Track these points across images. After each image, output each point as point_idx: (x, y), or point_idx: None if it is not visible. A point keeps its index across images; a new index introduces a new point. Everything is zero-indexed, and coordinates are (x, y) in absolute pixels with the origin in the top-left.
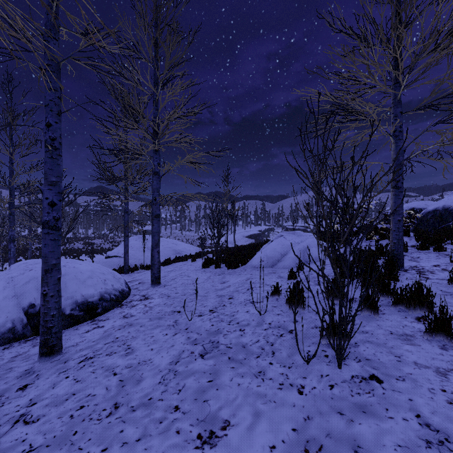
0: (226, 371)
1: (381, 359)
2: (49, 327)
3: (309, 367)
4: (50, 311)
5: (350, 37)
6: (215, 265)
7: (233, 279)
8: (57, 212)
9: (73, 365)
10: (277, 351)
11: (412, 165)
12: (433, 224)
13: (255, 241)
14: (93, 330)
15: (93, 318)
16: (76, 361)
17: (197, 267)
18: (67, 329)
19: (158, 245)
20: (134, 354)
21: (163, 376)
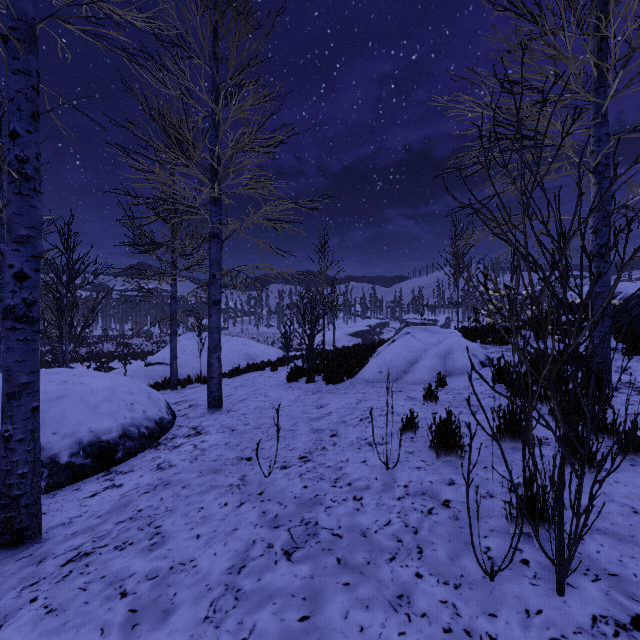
0: (335, 594)
1: (639, 574)
2: (14, 496)
3: (496, 587)
4: (17, 468)
5: (521, 17)
6: (307, 377)
7: (335, 401)
8: (31, 291)
9: (51, 570)
10: (427, 546)
11: (638, 216)
12: (639, 315)
13: (363, 340)
14: (102, 493)
15: (108, 468)
16: (58, 560)
17: (280, 381)
18: (62, 489)
19: (219, 347)
20: (164, 546)
21: (214, 601)
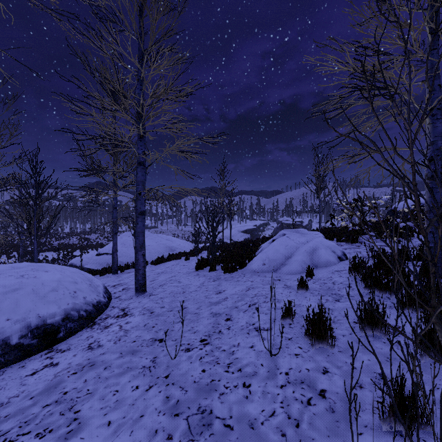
0: None
1: None
2: None
3: None
4: None
5: None
6: (210, 267)
7: (230, 287)
8: None
9: None
10: None
11: None
12: None
13: (251, 235)
14: (41, 372)
15: (51, 346)
16: None
17: (190, 269)
18: (11, 366)
19: (144, 246)
20: (78, 435)
21: None
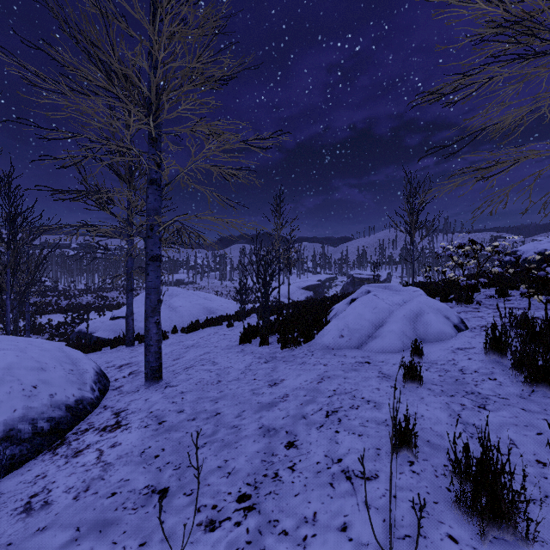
0: None
1: None
2: None
3: None
4: None
5: None
6: (260, 339)
7: (292, 375)
8: None
9: None
10: None
11: None
12: None
13: (314, 293)
14: None
15: None
16: None
17: (232, 342)
18: None
19: (158, 310)
20: None
21: None
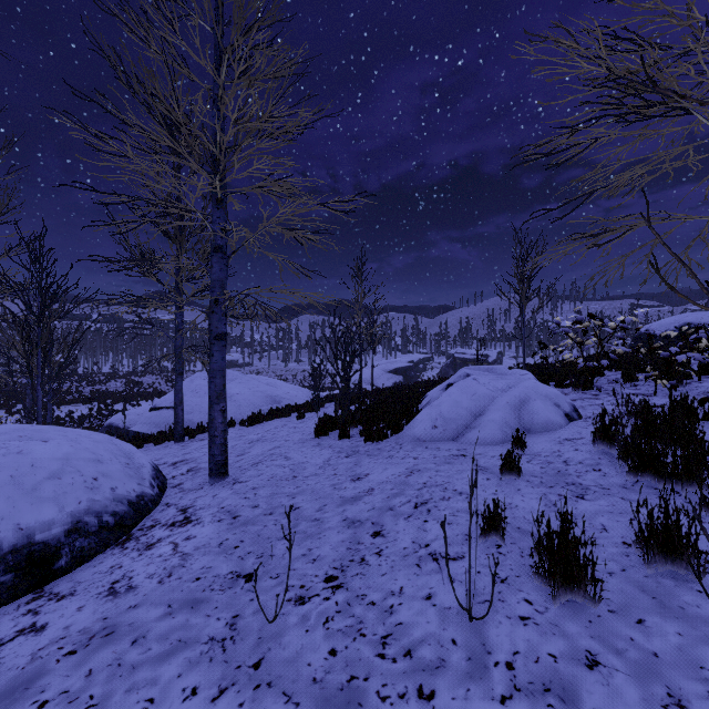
0: None
1: None
2: None
3: None
4: None
5: None
6: (340, 432)
7: (377, 469)
8: None
9: None
10: None
11: None
12: None
13: (404, 378)
14: (8, 646)
15: (40, 585)
16: None
17: (306, 435)
18: None
19: (223, 396)
20: None
21: None
